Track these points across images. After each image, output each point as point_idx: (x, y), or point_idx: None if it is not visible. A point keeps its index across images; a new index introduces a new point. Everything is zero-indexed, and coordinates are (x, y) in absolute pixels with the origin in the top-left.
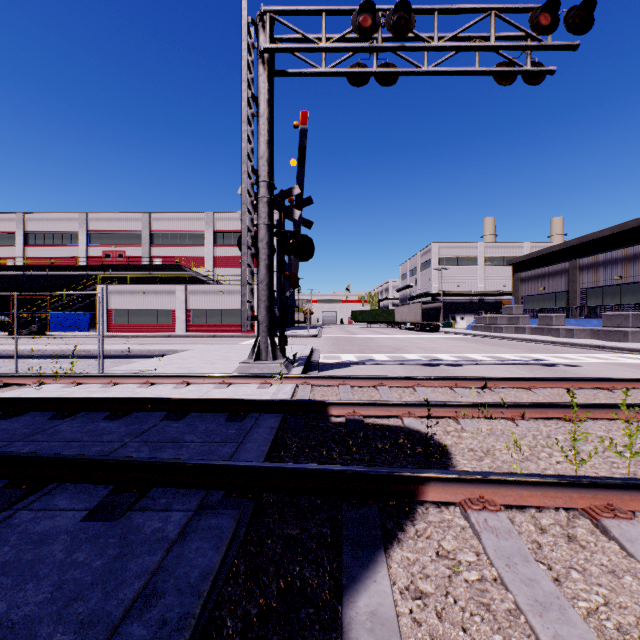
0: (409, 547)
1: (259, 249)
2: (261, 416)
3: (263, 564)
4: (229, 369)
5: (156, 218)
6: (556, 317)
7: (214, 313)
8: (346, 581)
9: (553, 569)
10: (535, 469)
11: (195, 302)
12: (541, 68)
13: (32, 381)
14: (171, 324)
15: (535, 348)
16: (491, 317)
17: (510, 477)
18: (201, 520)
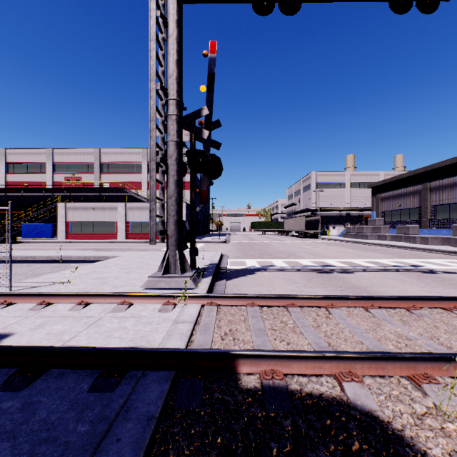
0: None
1: (168, 165)
2: (142, 379)
3: None
4: (141, 280)
5: (105, 152)
6: (412, 227)
7: (147, 224)
8: None
9: None
10: None
11: (133, 216)
12: None
13: None
14: (114, 233)
15: (402, 253)
16: (359, 227)
17: None
18: None
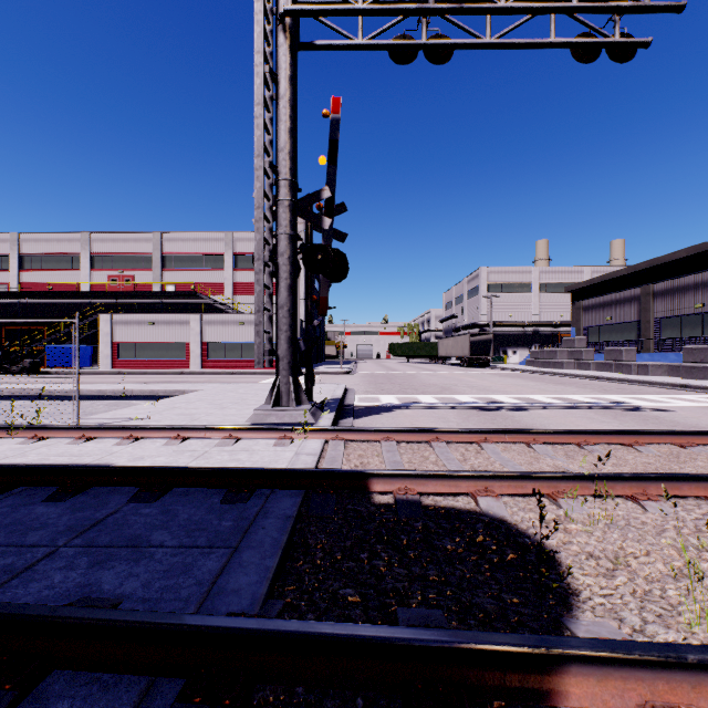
0: None
1: (279, 265)
2: (273, 494)
3: None
4: (242, 416)
5: (168, 239)
6: (626, 351)
7: (233, 346)
8: None
9: None
10: (707, 598)
11: (212, 334)
12: (633, 39)
13: None
14: (184, 359)
15: (607, 387)
16: (549, 351)
17: None
18: None
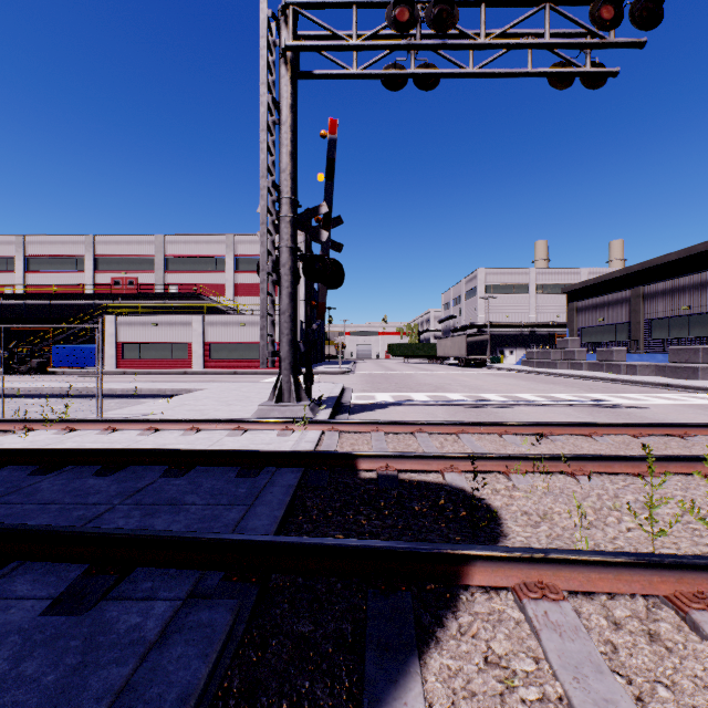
0: (450, 651)
1: (281, 275)
2: (278, 471)
3: (263, 677)
4: (247, 412)
5: (171, 241)
6: (617, 351)
7: (235, 347)
8: (368, 704)
9: (634, 683)
10: (602, 538)
11: (214, 335)
12: (602, 69)
13: (19, 427)
14: (187, 359)
15: (594, 386)
16: (544, 351)
17: (575, 556)
18: (190, 614)
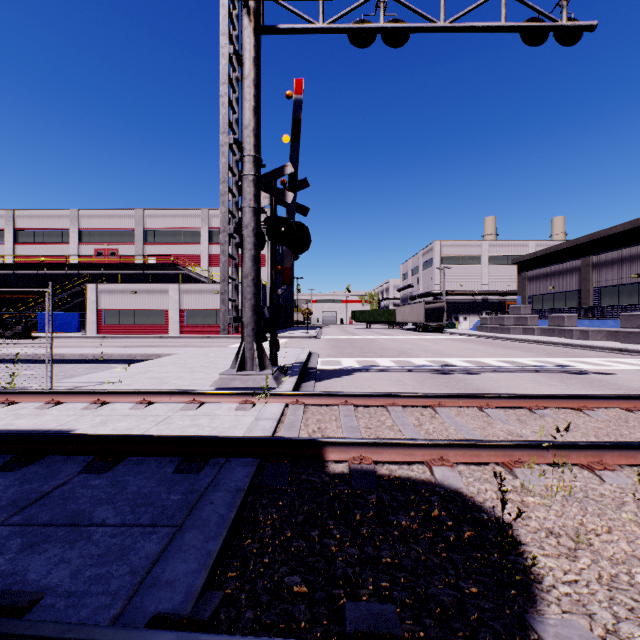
0: None
1: (243, 237)
2: (227, 464)
3: None
4: (209, 380)
5: (150, 215)
6: (568, 317)
7: (209, 313)
8: None
9: None
10: None
11: (189, 302)
12: (579, 23)
13: None
14: (164, 325)
15: (551, 351)
16: (497, 317)
17: None
18: None
